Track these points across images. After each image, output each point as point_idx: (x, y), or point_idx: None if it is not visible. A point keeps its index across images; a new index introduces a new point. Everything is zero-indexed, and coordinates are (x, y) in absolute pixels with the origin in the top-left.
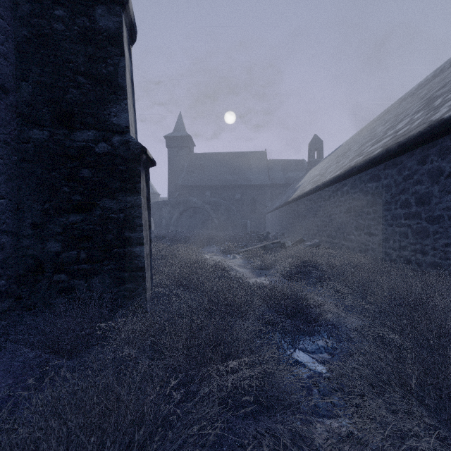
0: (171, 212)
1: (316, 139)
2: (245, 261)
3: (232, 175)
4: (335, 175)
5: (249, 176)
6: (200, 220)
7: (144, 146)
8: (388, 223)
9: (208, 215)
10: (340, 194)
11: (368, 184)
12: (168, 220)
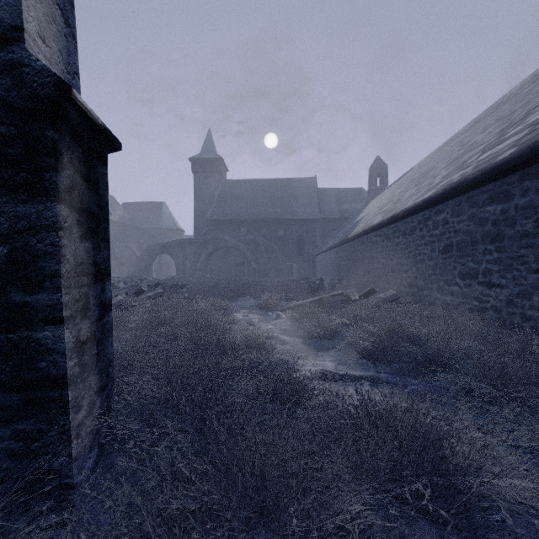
0: (197, 253)
1: (378, 162)
2: (294, 322)
3: (274, 206)
4: (426, 198)
5: (295, 208)
6: (234, 263)
7: (62, 80)
8: (529, 268)
9: (244, 257)
10: (432, 226)
11: (485, 207)
12: (193, 263)
